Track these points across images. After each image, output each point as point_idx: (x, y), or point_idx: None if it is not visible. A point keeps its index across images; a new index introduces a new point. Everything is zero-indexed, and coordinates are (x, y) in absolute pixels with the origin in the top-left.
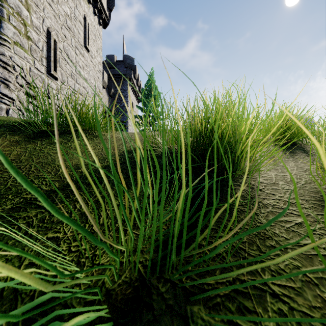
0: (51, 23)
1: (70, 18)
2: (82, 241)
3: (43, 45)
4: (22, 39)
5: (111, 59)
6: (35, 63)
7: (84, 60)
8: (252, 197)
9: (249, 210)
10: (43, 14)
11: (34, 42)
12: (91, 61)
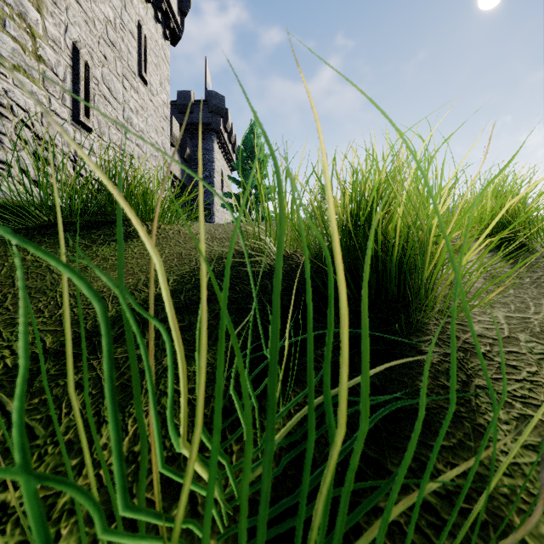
0: (80, 34)
1: (114, 25)
2: (63, 521)
3: (66, 72)
4: (27, 60)
5: (186, 98)
6: (52, 103)
7: (139, 99)
8: (469, 374)
9: (472, 413)
10: (65, 17)
11: (50, 65)
12: (151, 101)
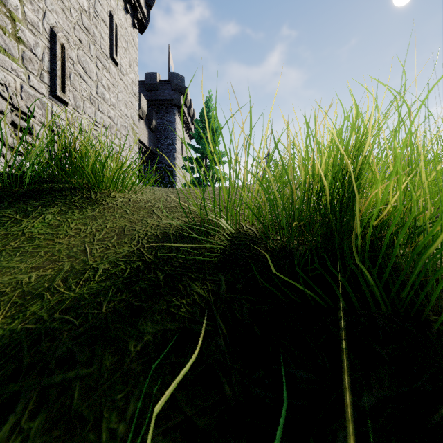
0: (57, 20)
1: (88, 14)
2: None
3: (44, 52)
4: (7, 41)
5: (153, 78)
6: (31, 80)
7: (111, 78)
8: None
9: None
10: (43, 4)
11: (29, 46)
12: (121, 80)
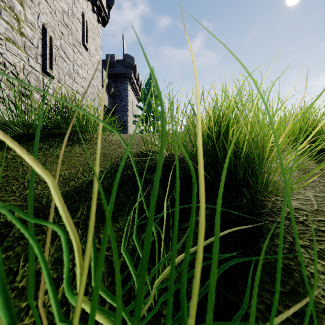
0: (46, 19)
1: (67, 14)
2: None
3: (38, 42)
4: (15, 35)
5: (111, 58)
6: (30, 61)
7: (83, 59)
8: (294, 236)
9: (299, 266)
10: (38, 9)
11: (29, 38)
12: (90, 60)
